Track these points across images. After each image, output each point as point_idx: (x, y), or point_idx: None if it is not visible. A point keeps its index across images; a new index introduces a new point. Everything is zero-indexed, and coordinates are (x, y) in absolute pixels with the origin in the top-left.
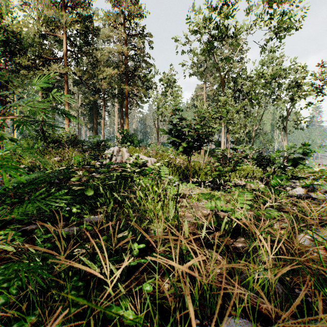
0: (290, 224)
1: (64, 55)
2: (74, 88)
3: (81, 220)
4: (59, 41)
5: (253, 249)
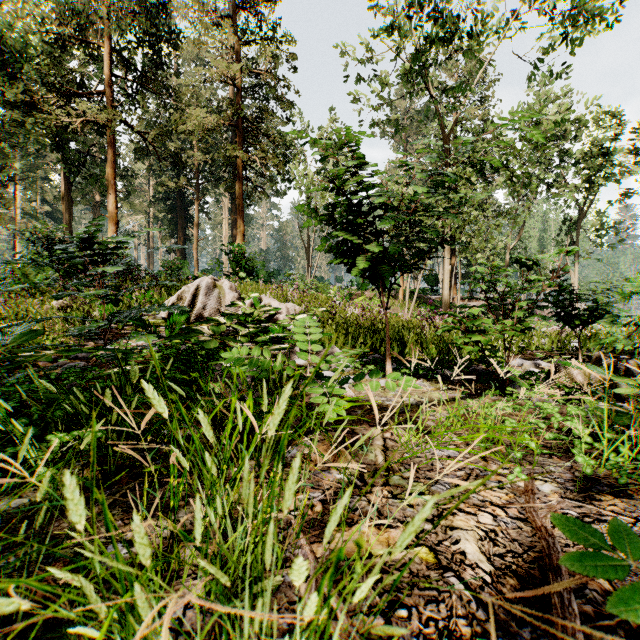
0: None
1: (105, 87)
2: (140, 167)
3: None
4: (97, 58)
5: None
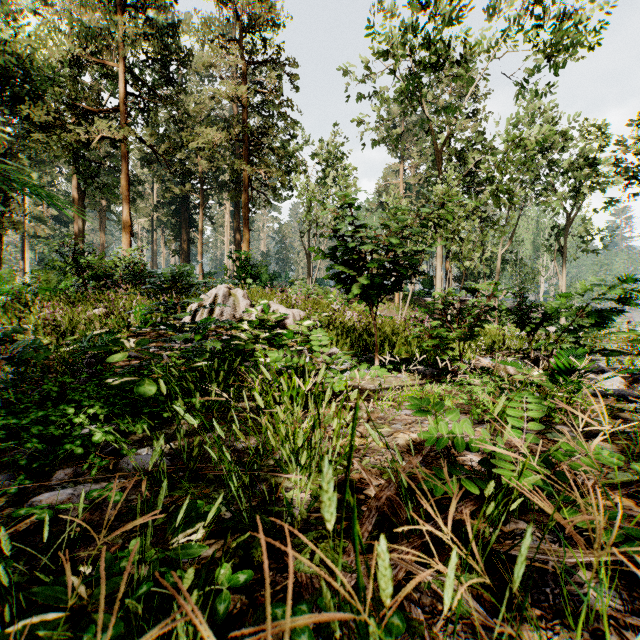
0: (632, 476)
1: (120, 104)
2: (144, 172)
3: (117, 461)
4: (111, 76)
5: (557, 563)
